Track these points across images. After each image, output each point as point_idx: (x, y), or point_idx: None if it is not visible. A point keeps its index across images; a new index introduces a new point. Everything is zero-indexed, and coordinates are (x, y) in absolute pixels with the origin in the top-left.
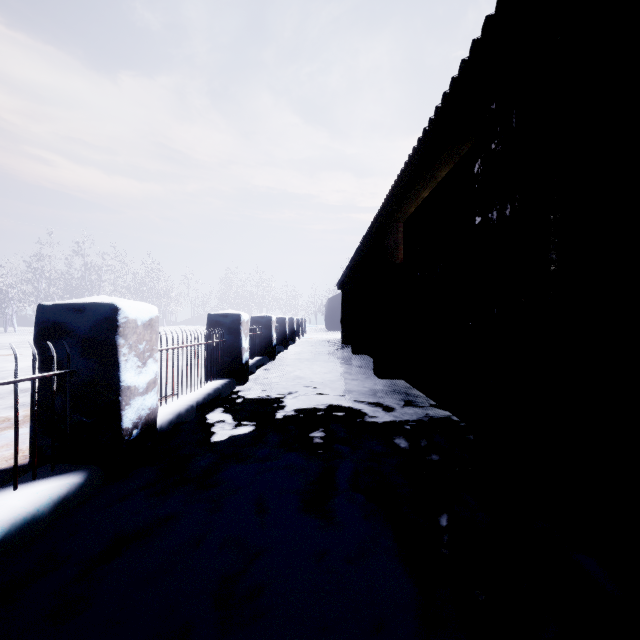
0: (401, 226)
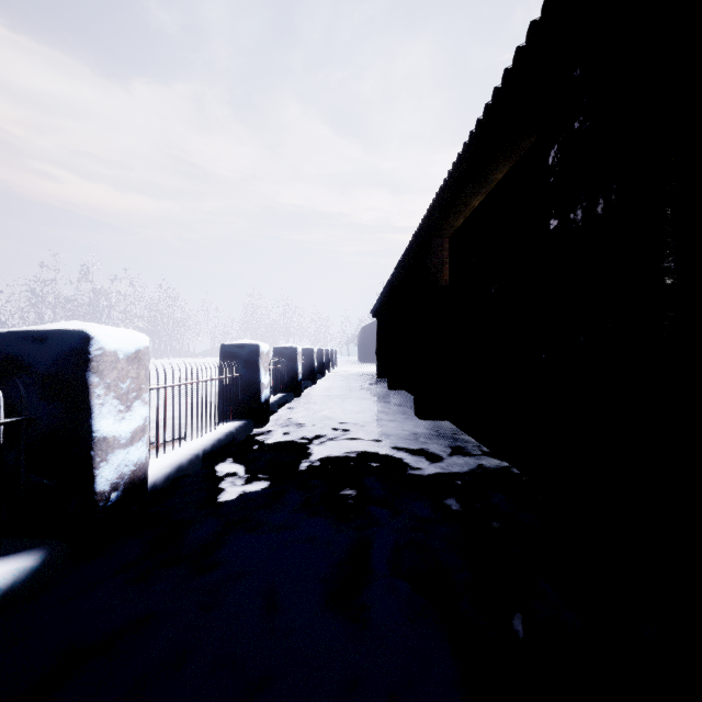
0: (446, 242)
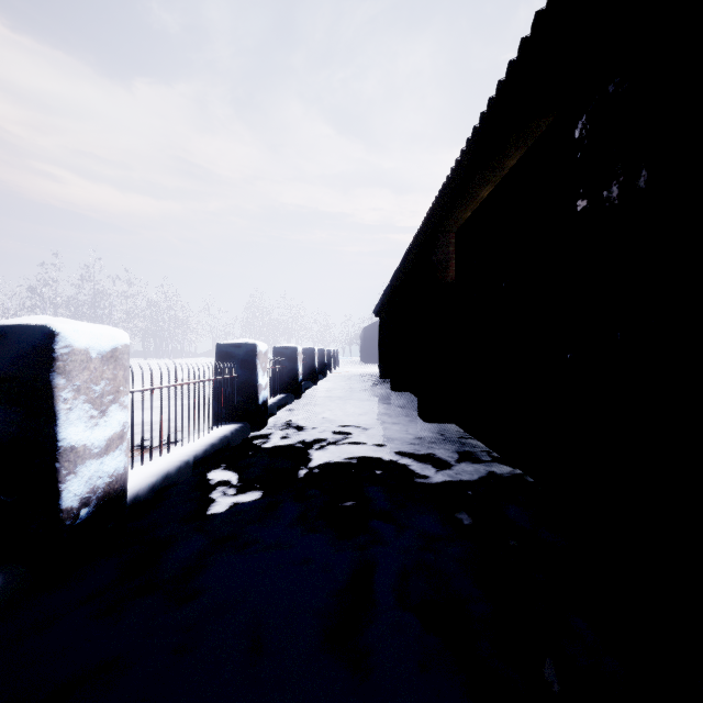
0: (452, 237)
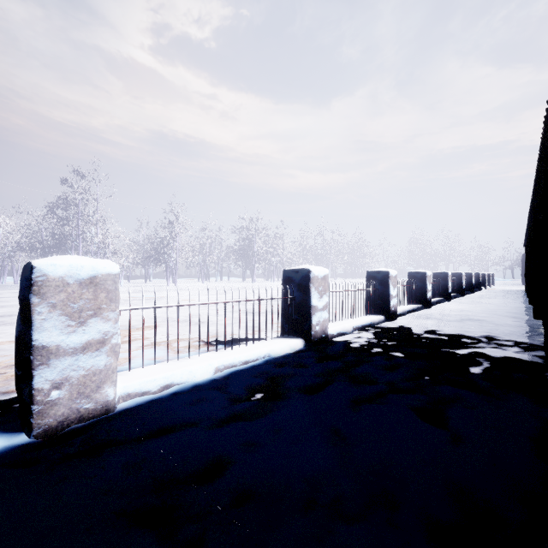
0: None
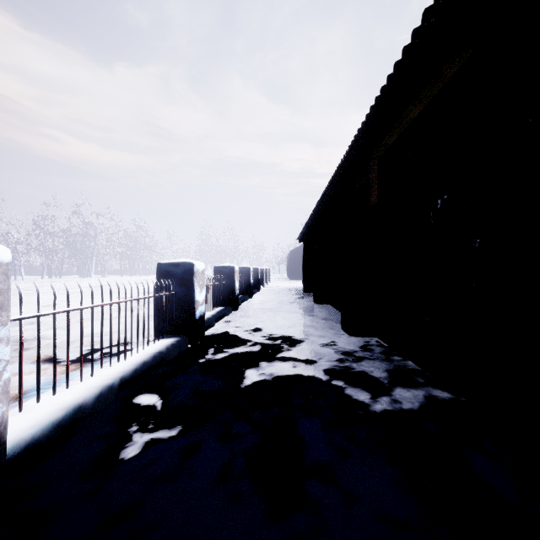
0: (375, 164)
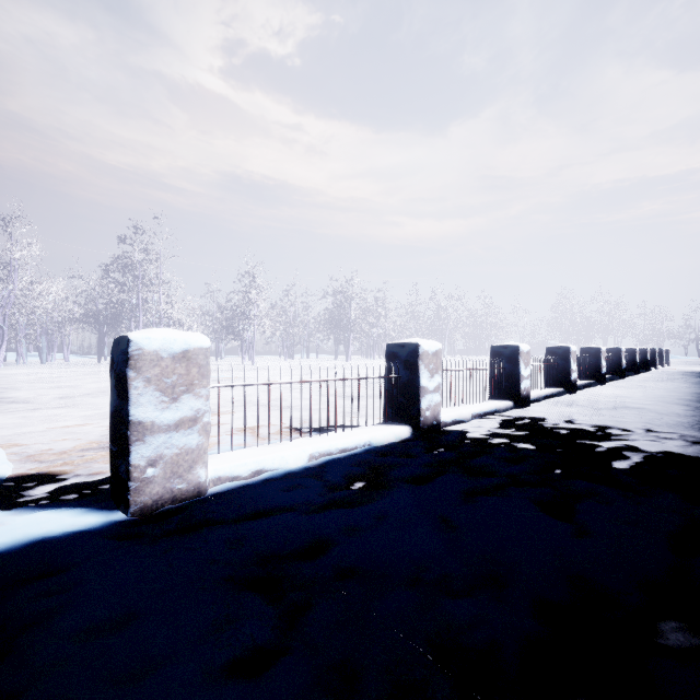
0: None
